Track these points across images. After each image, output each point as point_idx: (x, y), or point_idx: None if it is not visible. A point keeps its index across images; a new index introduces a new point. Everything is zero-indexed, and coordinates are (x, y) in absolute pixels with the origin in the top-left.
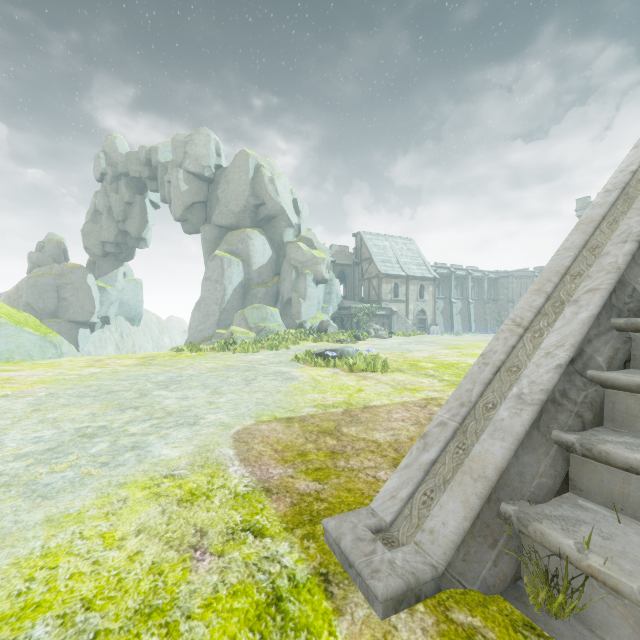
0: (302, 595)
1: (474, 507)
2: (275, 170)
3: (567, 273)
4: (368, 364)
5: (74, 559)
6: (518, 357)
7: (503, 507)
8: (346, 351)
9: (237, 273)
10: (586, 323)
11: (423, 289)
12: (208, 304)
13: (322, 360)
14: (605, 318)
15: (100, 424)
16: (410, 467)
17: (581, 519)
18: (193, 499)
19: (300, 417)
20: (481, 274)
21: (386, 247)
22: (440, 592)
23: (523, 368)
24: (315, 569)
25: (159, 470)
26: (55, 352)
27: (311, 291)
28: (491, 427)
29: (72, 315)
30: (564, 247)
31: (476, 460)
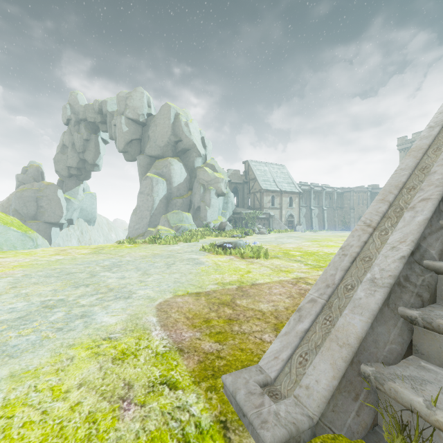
0: (206, 441)
1: (341, 369)
2: (189, 117)
3: (404, 187)
4: (254, 253)
5: (27, 409)
6: (369, 250)
7: (363, 368)
8: (238, 243)
9: (162, 189)
10: (422, 224)
11: (291, 200)
12: (142, 210)
13: (221, 250)
14: (435, 220)
15: (59, 298)
16: (289, 334)
17: (425, 379)
18: (124, 357)
19: (206, 292)
20: (331, 190)
21: (266, 171)
22: (315, 437)
23: (374, 258)
24: (216, 417)
25: (100, 334)
26: (32, 244)
27: (214, 201)
28: (351, 304)
29: (47, 218)
30: (400, 168)
31: (341, 330)
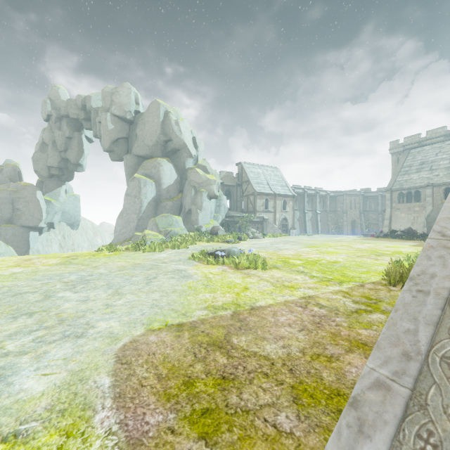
0: None
1: None
2: (179, 115)
3: None
4: (250, 262)
5: None
6: None
7: None
8: (232, 251)
9: (151, 190)
10: None
11: (285, 203)
12: (129, 213)
13: (213, 258)
14: None
15: None
16: None
17: None
18: None
19: (191, 323)
20: (325, 193)
21: (259, 173)
22: None
23: None
24: None
25: (3, 423)
26: None
27: (206, 204)
28: None
29: (24, 221)
30: None
31: None
